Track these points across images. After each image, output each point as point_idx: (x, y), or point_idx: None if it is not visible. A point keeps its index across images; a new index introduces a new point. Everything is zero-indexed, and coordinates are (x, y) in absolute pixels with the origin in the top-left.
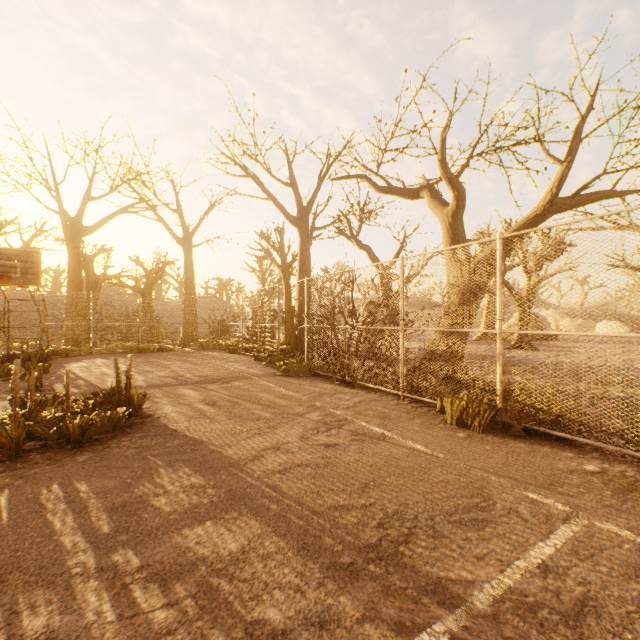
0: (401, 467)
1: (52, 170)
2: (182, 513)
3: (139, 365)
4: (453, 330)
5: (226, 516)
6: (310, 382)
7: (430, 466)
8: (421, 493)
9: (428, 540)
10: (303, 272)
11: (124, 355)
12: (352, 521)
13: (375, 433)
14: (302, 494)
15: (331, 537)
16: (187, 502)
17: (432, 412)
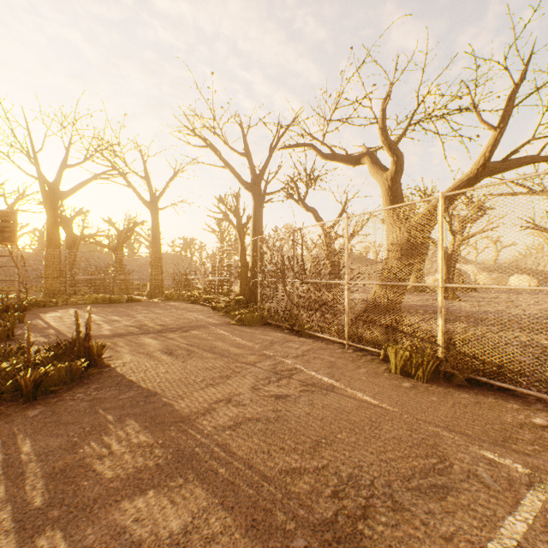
0: (352, 421)
1: (30, 139)
2: (124, 480)
3: (108, 315)
4: (396, 284)
5: (171, 483)
6: (262, 331)
7: (380, 420)
8: (374, 452)
9: (388, 514)
10: (256, 232)
11: (96, 305)
12: (305, 489)
13: (324, 383)
14: (252, 454)
15: (282, 511)
16: (131, 465)
17: (376, 361)
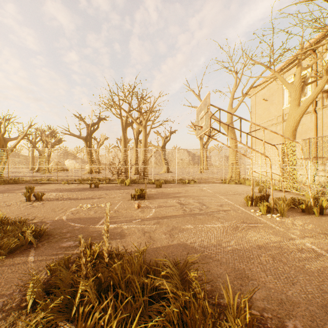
0: None
1: None
2: None
3: None
4: None
5: None
6: None
7: None
8: None
9: None
10: None
11: None
12: None
13: None
14: None
15: None
16: None
17: None
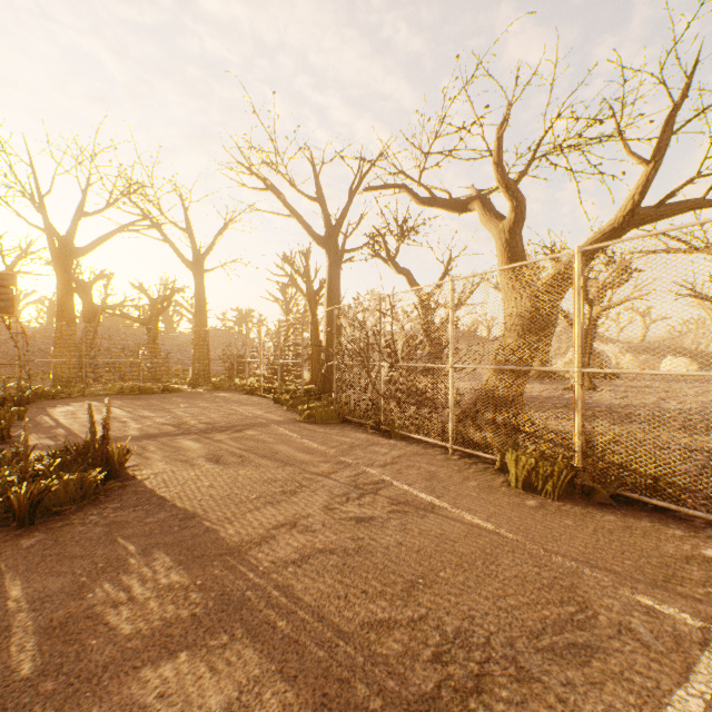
0: (459, 554)
1: (35, 179)
2: (147, 637)
3: (137, 409)
4: (517, 368)
5: (211, 642)
6: (339, 430)
7: (497, 552)
8: (490, 597)
9: (511, 686)
10: (332, 300)
11: (122, 397)
12: (395, 650)
13: (421, 501)
14: (324, 601)
15: (365, 682)
16: (158, 616)
17: (490, 470)
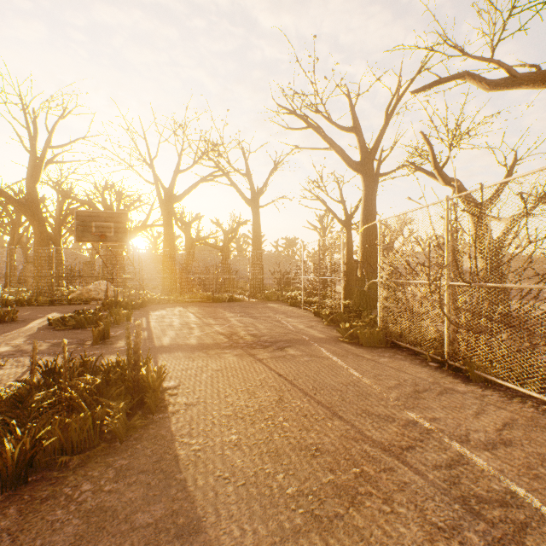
0: None
1: (147, 148)
2: None
3: (205, 316)
4: None
5: None
6: (390, 359)
7: None
8: None
9: None
10: (367, 221)
11: (200, 304)
12: None
13: None
14: None
15: None
16: None
17: None
